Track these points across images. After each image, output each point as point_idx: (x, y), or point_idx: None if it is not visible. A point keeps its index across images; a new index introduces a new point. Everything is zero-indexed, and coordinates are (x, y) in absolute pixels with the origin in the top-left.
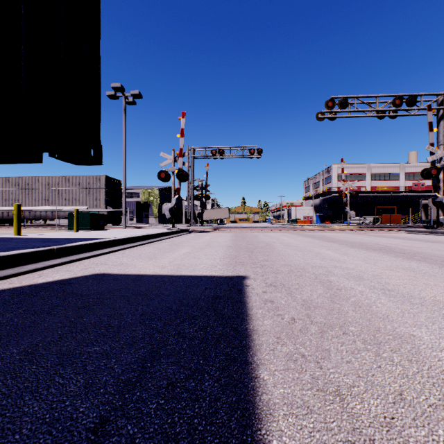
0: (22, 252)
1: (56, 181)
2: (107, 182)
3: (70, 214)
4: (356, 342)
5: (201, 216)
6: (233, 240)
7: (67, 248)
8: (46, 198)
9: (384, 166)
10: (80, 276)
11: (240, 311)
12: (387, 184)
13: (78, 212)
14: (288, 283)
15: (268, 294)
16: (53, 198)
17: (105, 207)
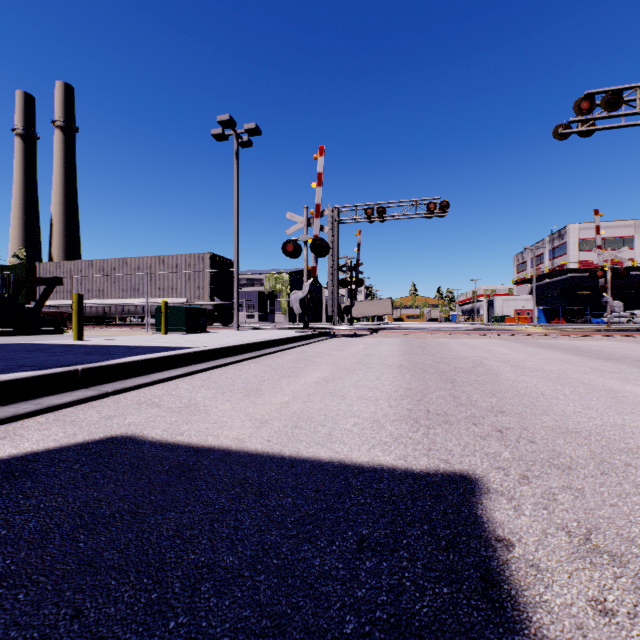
0: (3, 378)
1: (148, 263)
2: (214, 263)
3: (158, 309)
4: None
5: (350, 311)
6: (405, 352)
7: (105, 369)
8: (136, 287)
9: None
10: (75, 443)
11: None
12: None
13: (166, 306)
14: None
15: (637, 639)
16: (144, 287)
17: (210, 299)
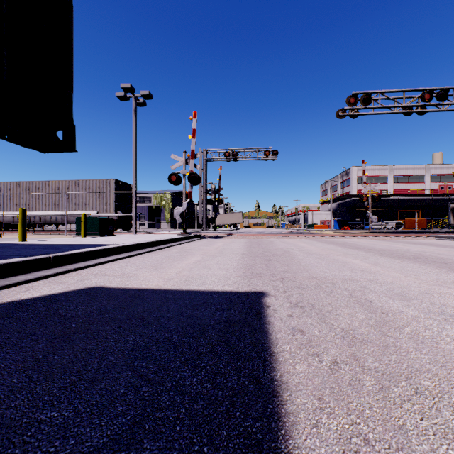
0: (12, 261)
1: (66, 185)
2: (117, 186)
3: (78, 219)
4: (442, 412)
5: (214, 220)
6: (247, 246)
7: (66, 256)
8: (56, 202)
9: (408, 167)
10: (72, 290)
11: (261, 346)
12: (411, 187)
13: (85, 217)
14: (317, 303)
15: (295, 319)
16: (63, 203)
17: (115, 212)
